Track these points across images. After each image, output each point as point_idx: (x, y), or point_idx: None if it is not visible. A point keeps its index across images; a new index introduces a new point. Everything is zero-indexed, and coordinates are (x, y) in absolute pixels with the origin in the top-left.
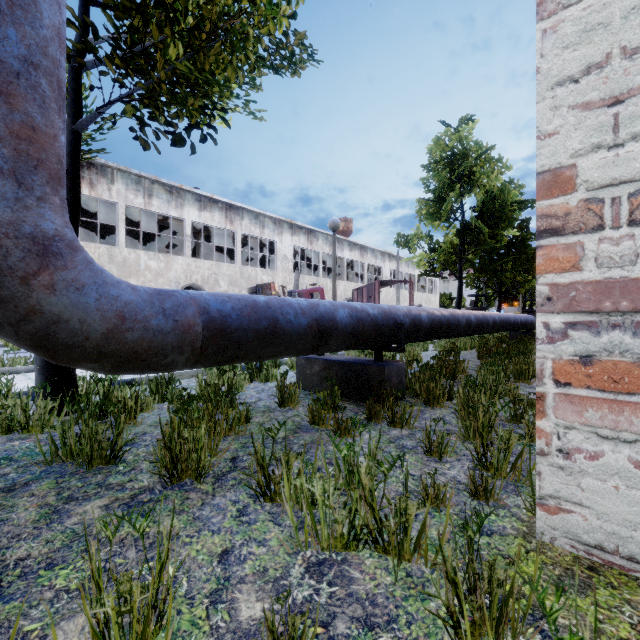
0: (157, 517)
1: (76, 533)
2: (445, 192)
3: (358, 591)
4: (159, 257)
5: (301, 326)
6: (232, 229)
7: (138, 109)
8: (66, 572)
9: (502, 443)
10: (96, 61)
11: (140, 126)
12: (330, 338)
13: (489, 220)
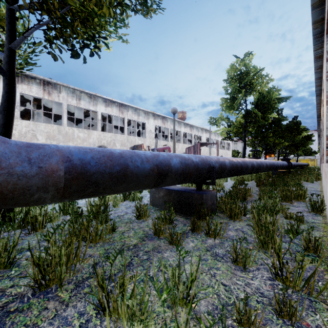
0: None
1: None
2: (236, 94)
3: None
4: (84, 131)
5: (145, 170)
6: (122, 116)
7: (46, 32)
8: None
9: (296, 263)
10: (23, 5)
11: (49, 44)
12: (166, 177)
13: (261, 109)
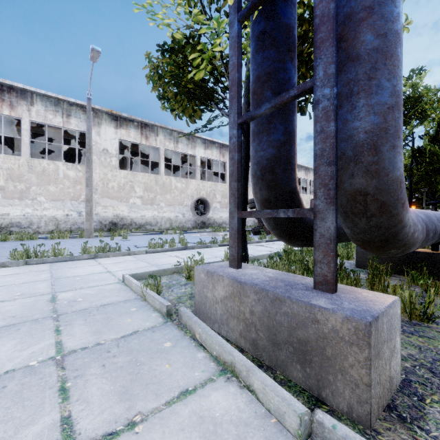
0: None
1: (411, 344)
2: None
3: None
4: (182, 180)
5: (439, 228)
6: (223, 160)
7: None
8: None
9: None
10: None
11: None
12: None
13: None
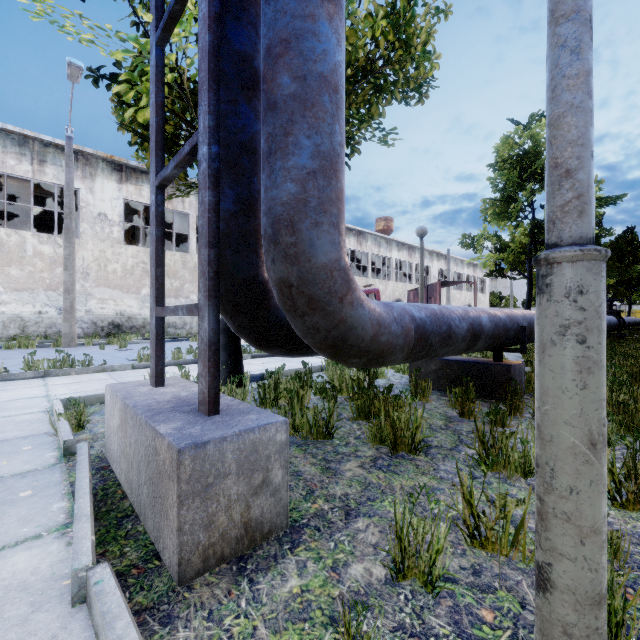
0: (409, 475)
1: (362, 482)
2: (514, 191)
3: (622, 529)
4: None
5: (463, 330)
6: None
7: None
8: (387, 504)
9: None
10: None
11: None
12: (478, 340)
13: None
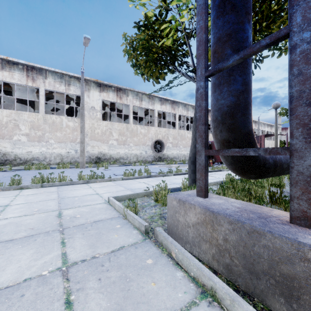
0: None
1: None
2: None
3: None
4: (145, 127)
5: None
6: (174, 112)
7: None
8: None
9: None
10: None
11: None
12: None
13: None
